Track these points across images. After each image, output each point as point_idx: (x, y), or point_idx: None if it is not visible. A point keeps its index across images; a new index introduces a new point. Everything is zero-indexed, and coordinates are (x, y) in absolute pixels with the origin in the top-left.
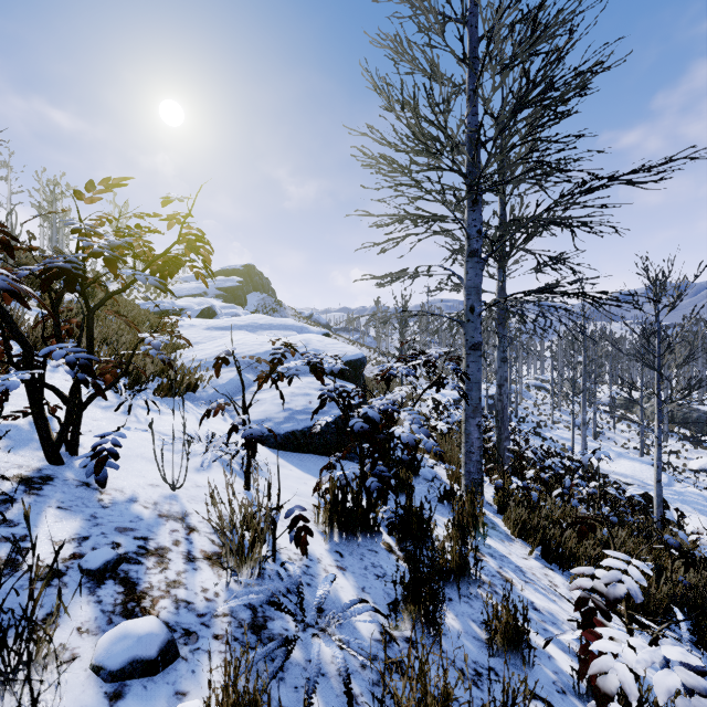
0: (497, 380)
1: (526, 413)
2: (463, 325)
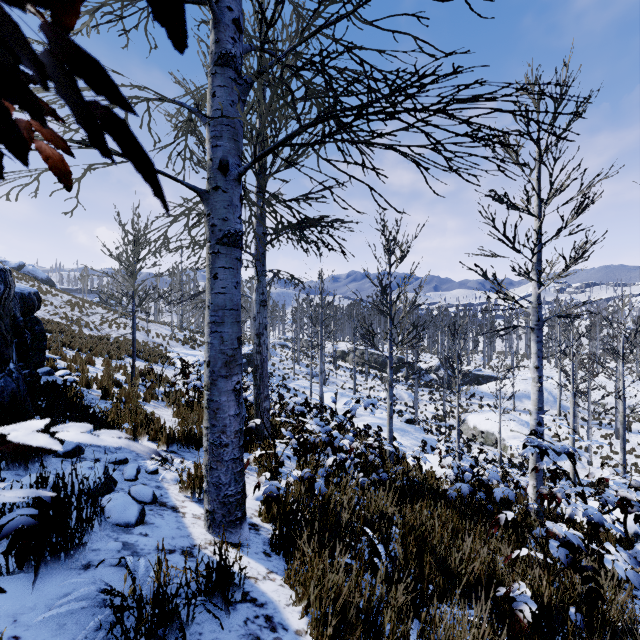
0: (256, 328)
1: (274, 368)
2: (206, 197)
